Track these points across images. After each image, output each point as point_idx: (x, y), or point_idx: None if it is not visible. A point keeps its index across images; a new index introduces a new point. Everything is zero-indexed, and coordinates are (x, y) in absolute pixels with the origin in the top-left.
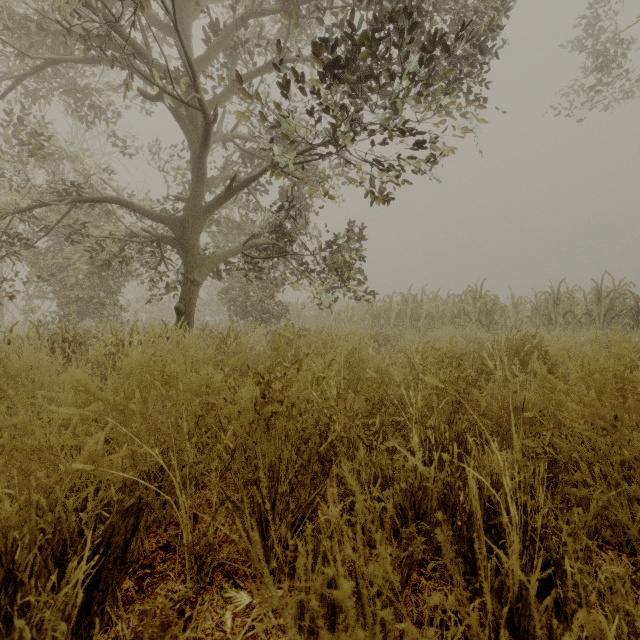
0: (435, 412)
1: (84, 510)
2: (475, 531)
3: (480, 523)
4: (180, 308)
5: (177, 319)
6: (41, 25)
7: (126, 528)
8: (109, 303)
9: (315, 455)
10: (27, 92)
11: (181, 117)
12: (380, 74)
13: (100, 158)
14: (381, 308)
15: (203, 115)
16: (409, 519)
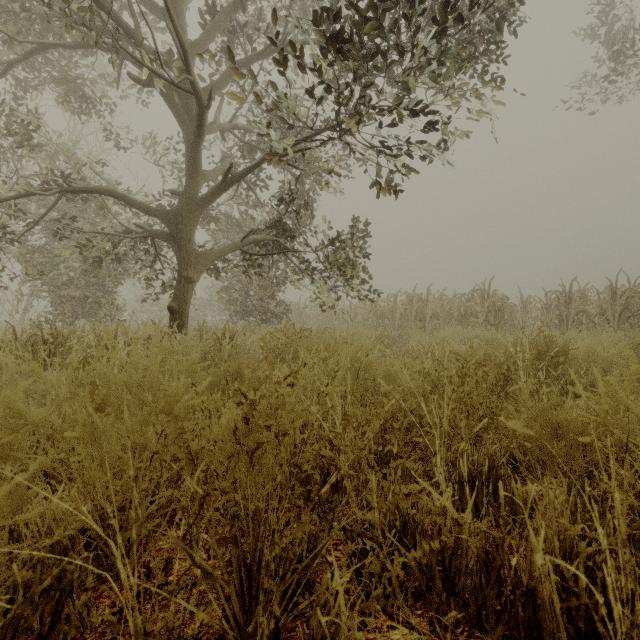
0: (463, 433)
1: (7, 573)
2: (546, 627)
3: (559, 622)
4: (173, 307)
5: (170, 319)
6: (24, 5)
7: (40, 619)
8: (105, 302)
9: (314, 495)
10: (17, 82)
11: (174, 104)
12: (388, 50)
13: (98, 155)
14: (385, 308)
15: (196, 100)
16: (437, 578)
